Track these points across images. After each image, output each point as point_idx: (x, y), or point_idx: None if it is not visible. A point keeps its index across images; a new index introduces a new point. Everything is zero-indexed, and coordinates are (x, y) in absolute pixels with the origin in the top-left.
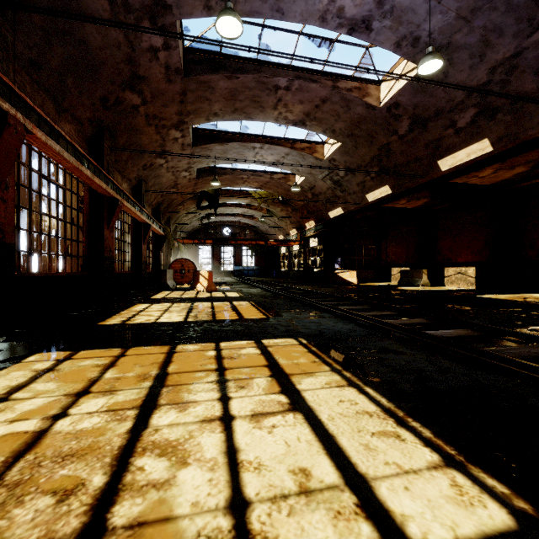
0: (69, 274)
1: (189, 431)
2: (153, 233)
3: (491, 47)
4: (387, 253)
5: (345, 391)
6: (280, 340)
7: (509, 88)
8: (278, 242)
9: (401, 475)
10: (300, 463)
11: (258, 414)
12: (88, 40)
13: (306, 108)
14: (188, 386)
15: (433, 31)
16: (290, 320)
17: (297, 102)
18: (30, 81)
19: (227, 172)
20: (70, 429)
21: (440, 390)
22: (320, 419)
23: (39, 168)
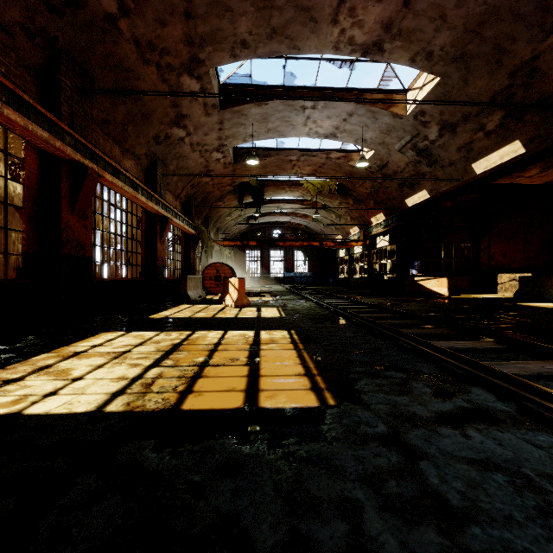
0: None
1: None
2: (184, 232)
3: None
4: (491, 253)
5: None
6: None
7: None
8: (336, 243)
9: None
10: None
11: None
12: None
13: (387, 11)
14: None
15: None
16: (393, 435)
17: None
18: None
19: (271, 153)
20: None
21: None
22: None
23: None
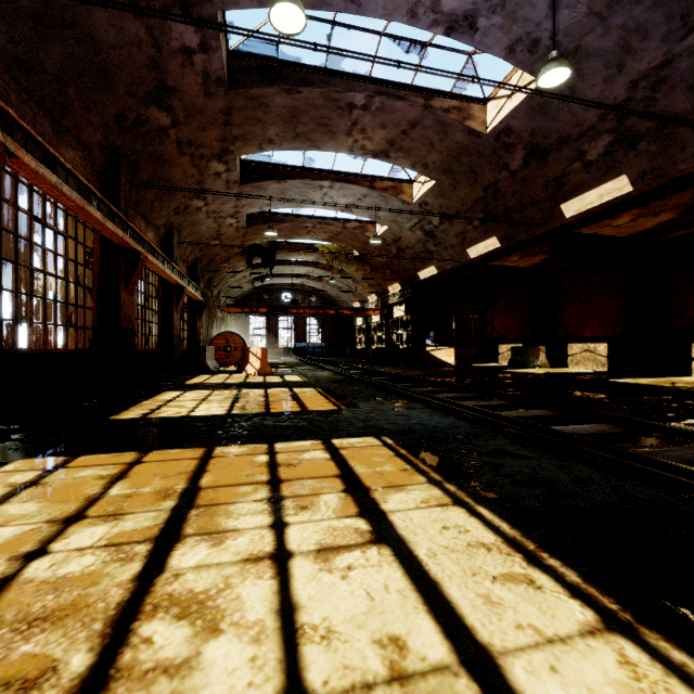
0: (72, 351)
1: (226, 577)
2: (189, 299)
3: (632, 54)
4: (494, 325)
5: (450, 512)
6: (356, 440)
7: (654, 108)
8: (353, 312)
9: (542, 646)
10: (389, 628)
11: (327, 549)
12: (97, 34)
13: (390, 134)
14: (227, 507)
15: (557, 32)
16: (369, 412)
17: (378, 126)
18: (17, 88)
19: (287, 219)
20: (47, 576)
21: (582, 510)
22: (416, 556)
23: (29, 207)
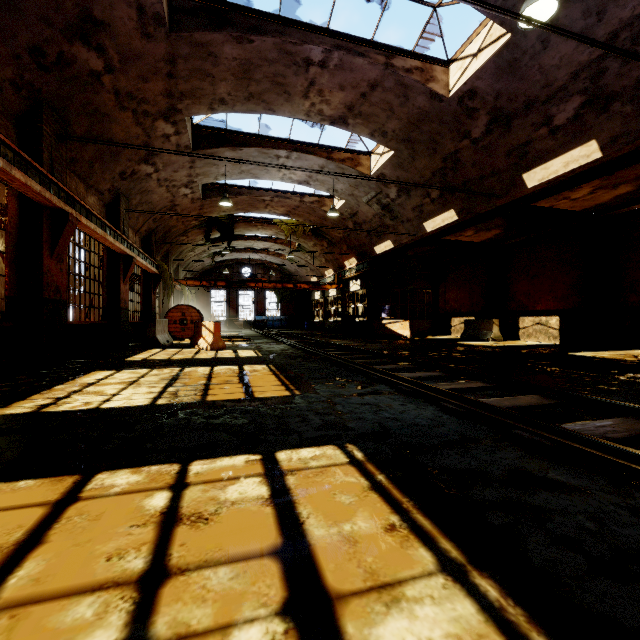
0: None
1: None
2: (143, 271)
3: None
4: (446, 299)
5: None
6: (311, 452)
7: (634, 63)
8: (310, 285)
9: None
10: None
11: None
12: None
13: (349, 97)
14: None
15: None
16: (328, 400)
17: (336, 87)
18: None
19: (244, 191)
20: None
21: None
22: None
23: None
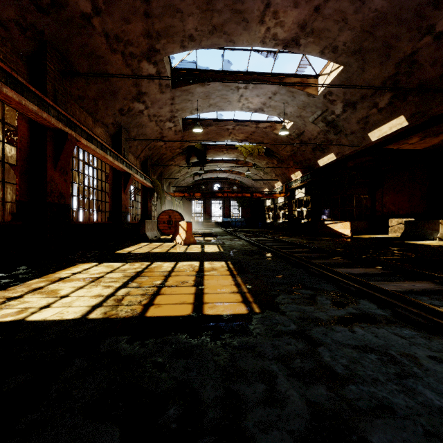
0: None
1: None
2: (142, 186)
3: None
4: (383, 202)
5: None
6: None
7: None
8: (263, 194)
9: None
10: None
11: None
12: None
13: (302, 14)
14: None
15: None
16: (301, 331)
17: (291, 5)
18: None
19: (212, 123)
20: None
21: None
22: None
23: None
